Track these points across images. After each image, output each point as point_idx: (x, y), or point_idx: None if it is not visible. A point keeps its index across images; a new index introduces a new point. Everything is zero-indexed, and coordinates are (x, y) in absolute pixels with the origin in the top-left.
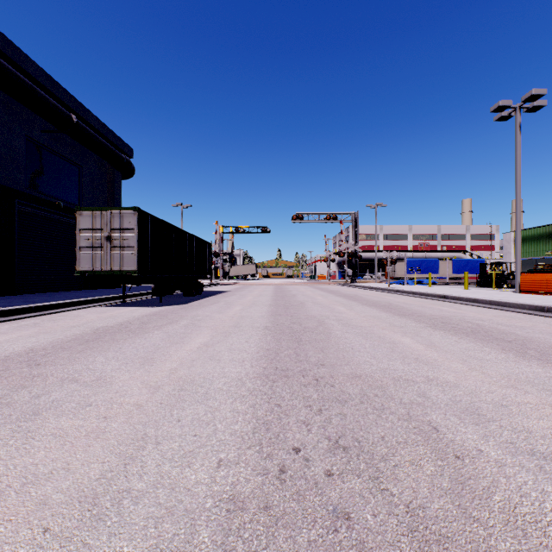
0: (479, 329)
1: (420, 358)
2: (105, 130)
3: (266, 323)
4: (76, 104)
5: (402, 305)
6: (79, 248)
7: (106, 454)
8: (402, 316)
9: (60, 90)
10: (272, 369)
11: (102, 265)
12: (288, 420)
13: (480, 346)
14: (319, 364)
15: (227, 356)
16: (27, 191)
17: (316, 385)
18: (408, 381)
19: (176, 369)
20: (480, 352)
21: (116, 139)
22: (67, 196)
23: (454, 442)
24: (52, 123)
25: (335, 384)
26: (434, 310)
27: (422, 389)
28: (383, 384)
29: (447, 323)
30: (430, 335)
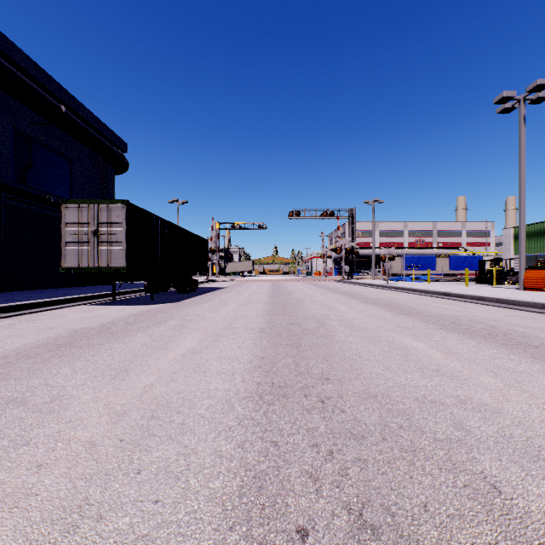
0: (496, 332)
1: (441, 369)
2: (98, 123)
3: (261, 323)
4: (66, 96)
5: (404, 303)
6: (65, 244)
7: (16, 542)
8: (407, 315)
9: (49, 81)
10: (268, 385)
11: (89, 261)
12: (288, 471)
13: (506, 353)
14: (323, 378)
15: (215, 367)
16: (14, 185)
17: (323, 409)
18: (436, 404)
19: (151, 385)
20: (509, 361)
21: (108, 132)
22: (58, 190)
23: (530, 515)
24: (40, 114)
25: (345, 408)
26: (439, 308)
27: (456, 416)
28: (406, 408)
29: (458, 324)
30: (445, 339)
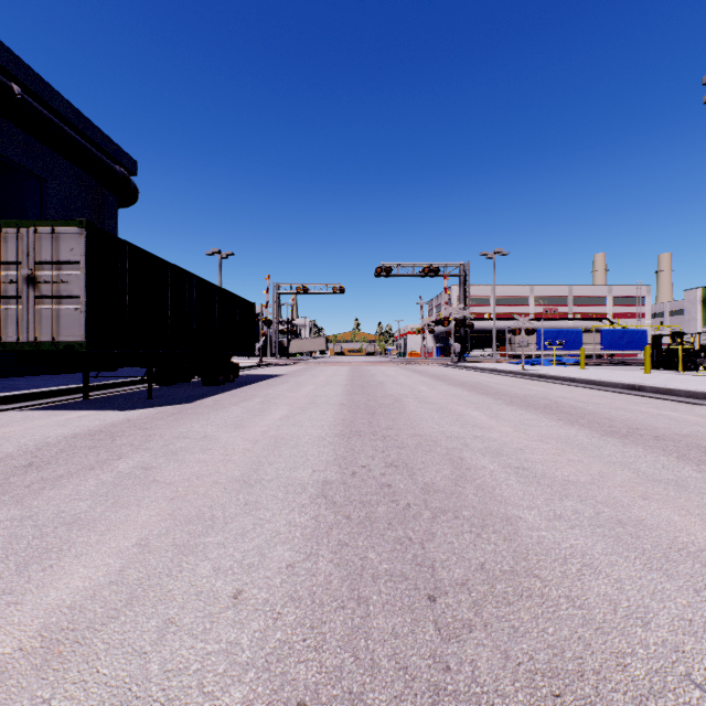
0: None
1: None
2: (85, 125)
3: (325, 465)
4: (26, 73)
5: (581, 406)
6: None
7: None
8: (620, 437)
9: None
10: None
11: (18, 331)
12: None
13: None
14: None
15: None
16: None
17: None
18: None
19: None
20: None
21: (104, 141)
22: None
23: None
24: None
25: None
26: (658, 418)
27: None
28: None
29: None
30: None
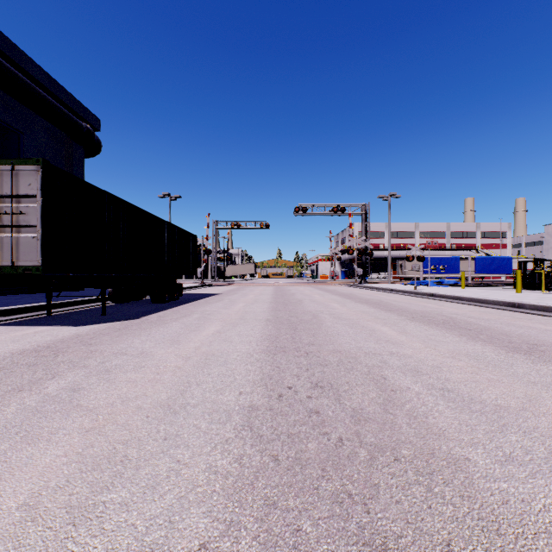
0: None
1: None
2: (56, 88)
3: (252, 385)
4: (4, 42)
5: (475, 322)
6: None
7: None
8: (525, 353)
9: None
10: None
11: None
12: None
13: None
14: None
15: None
16: None
17: None
18: None
19: None
20: None
21: (72, 102)
22: None
23: None
24: None
25: None
26: (548, 333)
27: None
28: None
29: None
30: None
